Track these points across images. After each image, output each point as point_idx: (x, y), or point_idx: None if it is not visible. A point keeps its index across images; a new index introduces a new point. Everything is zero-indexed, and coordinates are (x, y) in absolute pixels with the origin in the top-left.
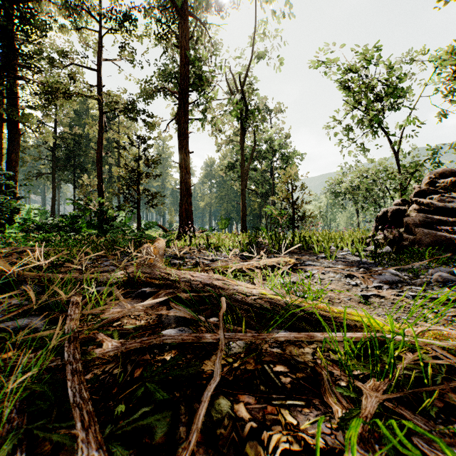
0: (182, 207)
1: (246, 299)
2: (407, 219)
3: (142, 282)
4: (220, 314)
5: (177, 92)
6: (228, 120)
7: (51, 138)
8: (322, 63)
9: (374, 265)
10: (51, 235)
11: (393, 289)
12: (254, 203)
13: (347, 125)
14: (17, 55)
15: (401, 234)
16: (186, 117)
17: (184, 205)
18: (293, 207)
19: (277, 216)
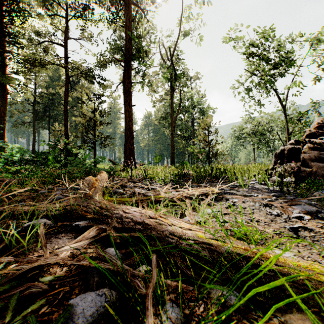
0: (126, 146)
1: (180, 244)
2: (303, 155)
3: (79, 215)
4: (148, 292)
5: (123, 60)
6: (161, 84)
7: (31, 96)
8: (230, 40)
9: (281, 193)
10: (29, 167)
11: (315, 220)
12: (180, 144)
13: (248, 86)
14: (5, 34)
15: (298, 167)
16: (129, 79)
17: (128, 145)
18: (209, 147)
19: (197, 153)
